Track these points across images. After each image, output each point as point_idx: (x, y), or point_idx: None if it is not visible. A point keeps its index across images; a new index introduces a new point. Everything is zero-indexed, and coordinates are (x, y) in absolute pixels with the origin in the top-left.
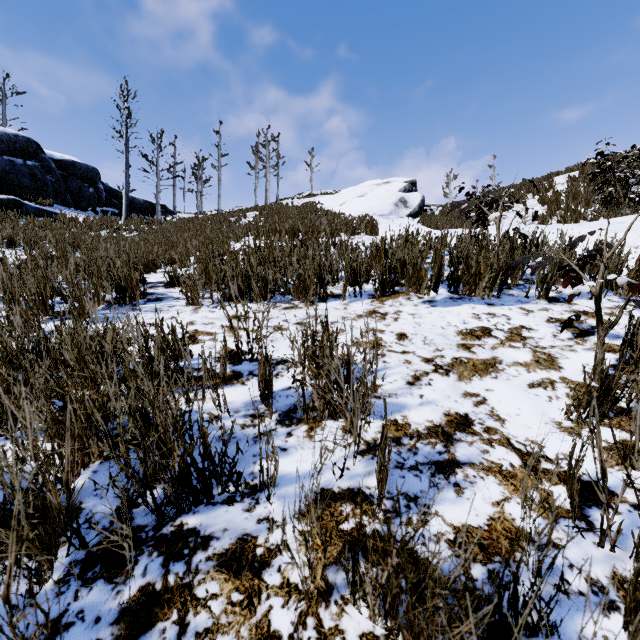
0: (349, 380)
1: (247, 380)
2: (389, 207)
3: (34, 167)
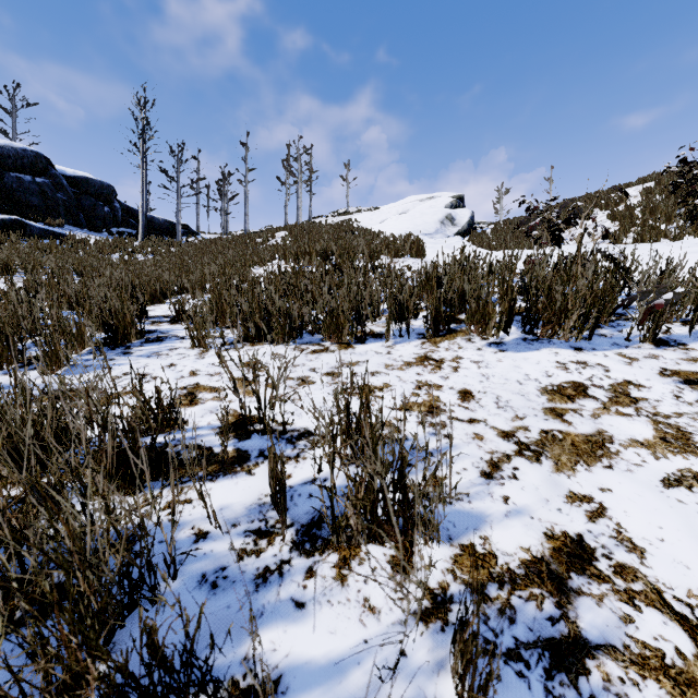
0: (401, 487)
1: (255, 466)
2: (434, 225)
3: (44, 184)
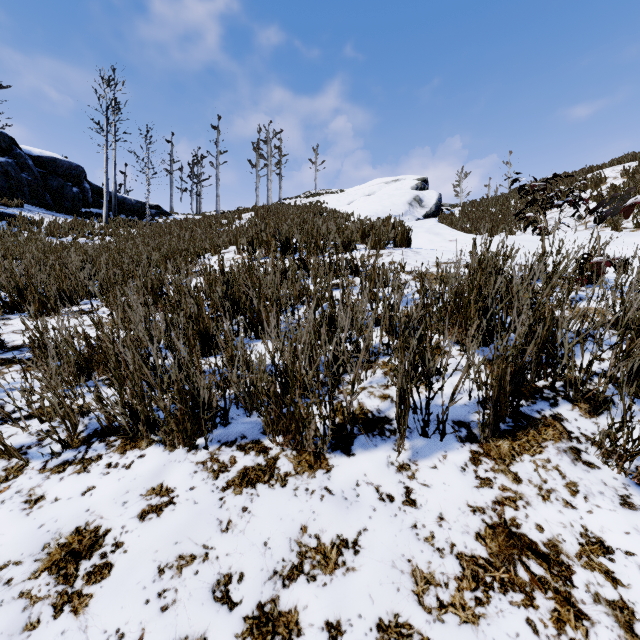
0: None
1: None
2: (403, 206)
3: (7, 164)
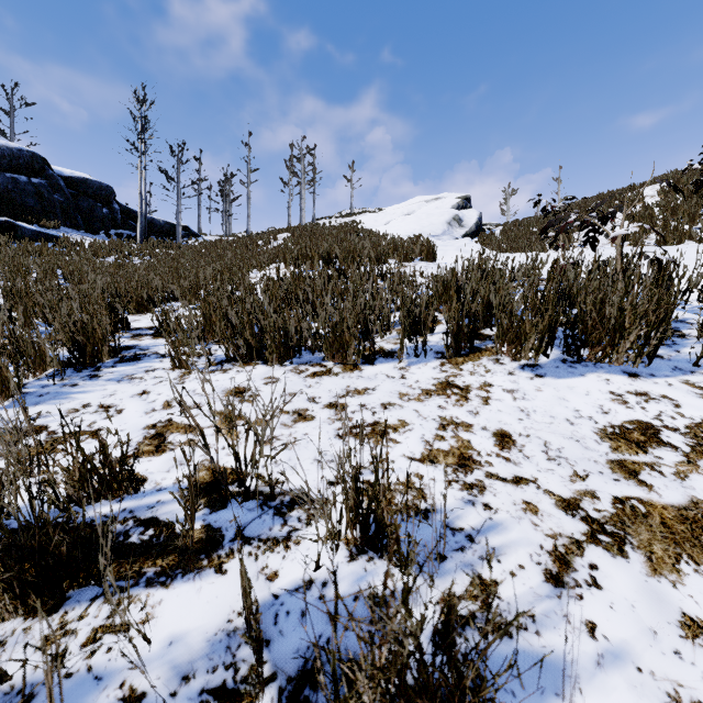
0: (446, 646)
1: (229, 556)
2: (441, 226)
3: (40, 185)
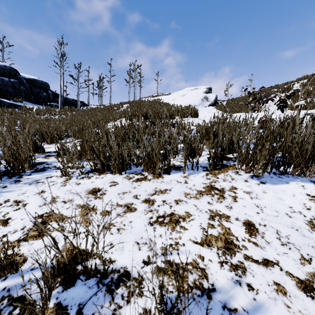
0: None
1: None
2: (198, 101)
3: (14, 82)
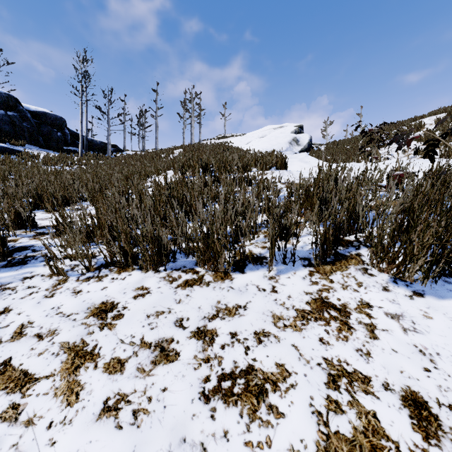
0: None
1: None
2: (285, 145)
3: (13, 116)
